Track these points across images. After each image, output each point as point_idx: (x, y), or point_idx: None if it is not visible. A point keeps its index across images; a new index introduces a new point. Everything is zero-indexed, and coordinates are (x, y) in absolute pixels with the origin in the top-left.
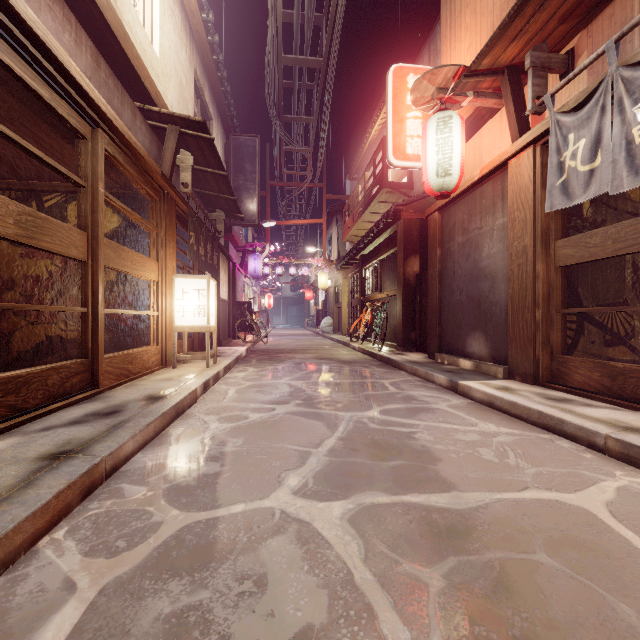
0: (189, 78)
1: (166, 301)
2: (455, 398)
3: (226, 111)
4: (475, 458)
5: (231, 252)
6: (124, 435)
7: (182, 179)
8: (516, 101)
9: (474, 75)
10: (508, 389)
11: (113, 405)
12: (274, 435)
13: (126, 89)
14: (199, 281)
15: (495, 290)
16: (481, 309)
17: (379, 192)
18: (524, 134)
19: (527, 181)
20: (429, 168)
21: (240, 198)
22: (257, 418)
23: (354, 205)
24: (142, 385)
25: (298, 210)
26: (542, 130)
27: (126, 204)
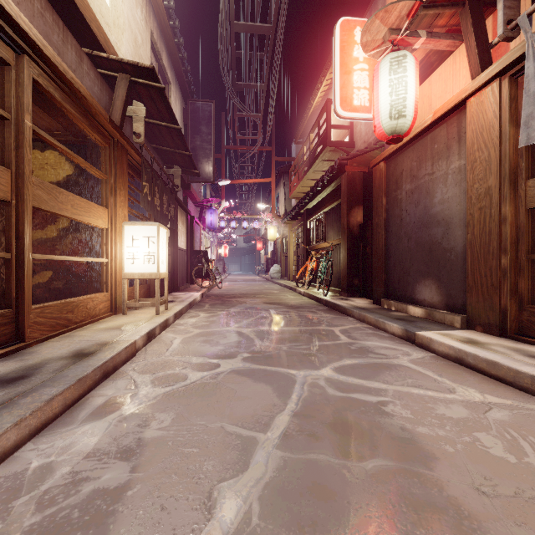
0: (145, 38)
1: (116, 248)
2: (414, 350)
3: (184, 77)
4: (481, 454)
5: (190, 207)
6: (5, 421)
7: (134, 129)
8: (478, 34)
9: (433, 6)
10: (476, 342)
11: (27, 366)
12: (213, 407)
13: (72, 33)
14: (149, 228)
15: (450, 236)
16: (433, 256)
17: (323, 150)
18: (489, 66)
19: (491, 118)
20: (381, 110)
21: (197, 157)
22: (197, 379)
23: (299, 165)
24: (79, 336)
25: (250, 172)
26: (514, 57)
27: (77, 152)
